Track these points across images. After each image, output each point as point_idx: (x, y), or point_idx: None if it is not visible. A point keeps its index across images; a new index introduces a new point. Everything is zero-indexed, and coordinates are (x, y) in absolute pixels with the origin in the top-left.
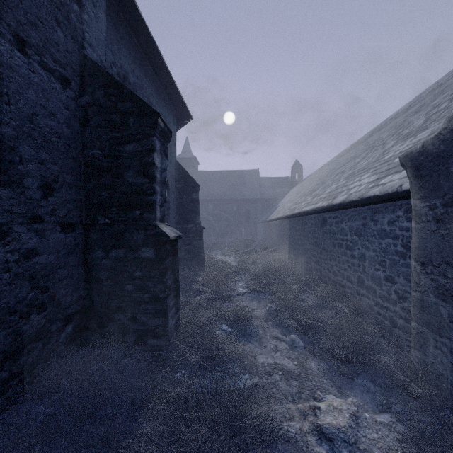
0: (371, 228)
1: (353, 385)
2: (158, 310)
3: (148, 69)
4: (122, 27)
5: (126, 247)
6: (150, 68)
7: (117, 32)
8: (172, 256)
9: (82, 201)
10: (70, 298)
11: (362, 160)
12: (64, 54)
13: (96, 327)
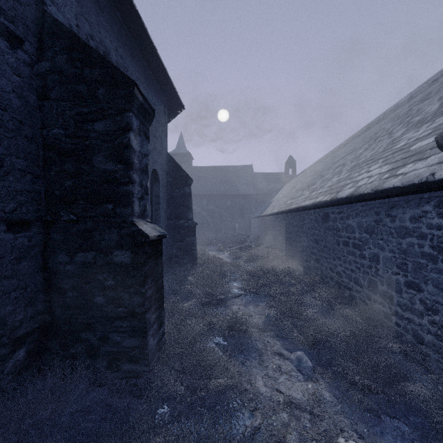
0: (386, 225)
1: (382, 428)
2: (135, 328)
3: (135, 50)
4: None
5: (95, 249)
6: (137, 49)
7: (96, 1)
8: (154, 260)
9: (41, 192)
10: (22, 315)
11: (366, 151)
12: (13, 5)
13: (59, 348)
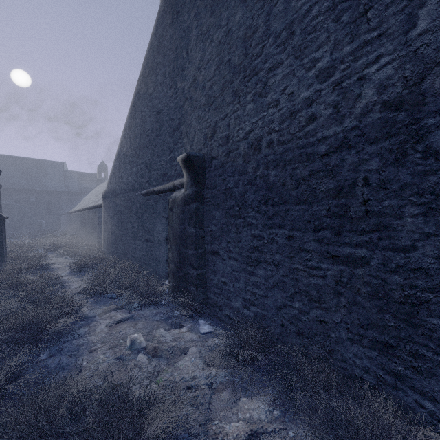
0: None
1: None
2: None
3: None
4: None
5: None
6: None
7: None
8: (4, 225)
9: None
10: None
11: None
12: None
13: None
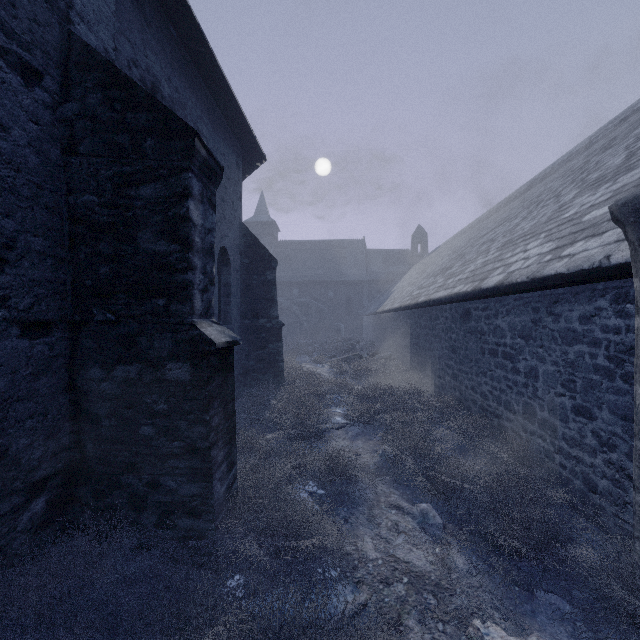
0: (548, 326)
1: (534, 605)
2: (195, 469)
3: (196, 78)
4: (150, 7)
5: (141, 361)
6: (198, 78)
7: (141, 12)
8: (222, 376)
9: (66, 282)
10: (41, 451)
11: (523, 221)
12: (29, 26)
13: (91, 497)
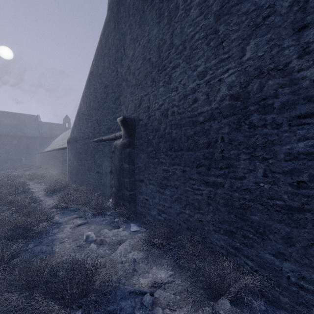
0: None
1: None
2: None
3: None
4: None
5: None
6: None
7: None
8: None
9: None
10: None
11: None
12: None
13: None
